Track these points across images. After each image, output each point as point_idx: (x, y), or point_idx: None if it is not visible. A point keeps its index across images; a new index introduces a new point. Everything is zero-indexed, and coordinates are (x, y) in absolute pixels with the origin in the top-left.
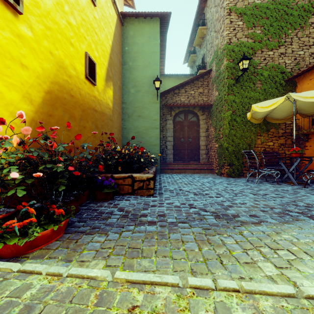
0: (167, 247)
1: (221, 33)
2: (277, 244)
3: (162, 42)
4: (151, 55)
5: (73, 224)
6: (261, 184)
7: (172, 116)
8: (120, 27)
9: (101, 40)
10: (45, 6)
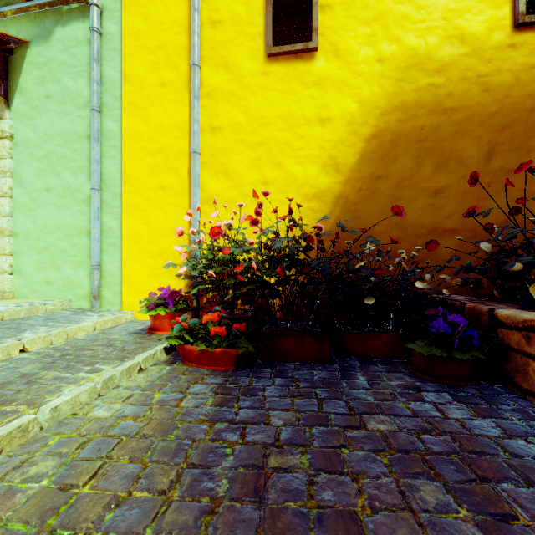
0: (54, 519)
1: None
2: None
3: None
4: None
5: (262, 369)
6: None
7: None
8: None
9: None
10: None
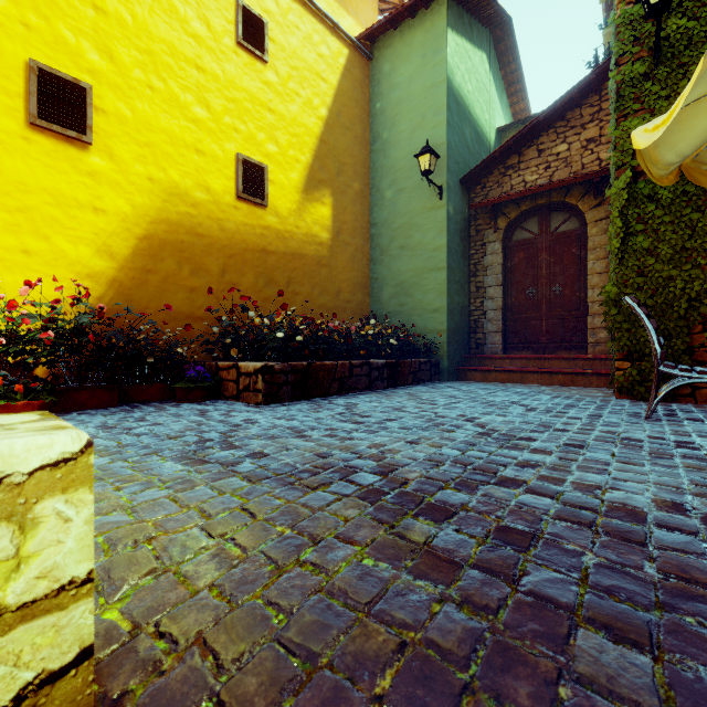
0: None
1: None
2: None
3: (503, 42)
4: (428, 95)
5: (64, 415)
6: (659, 422)
7: (501, 229)
8: (365, 66)
9: (288, 119)
10: (140, 115)
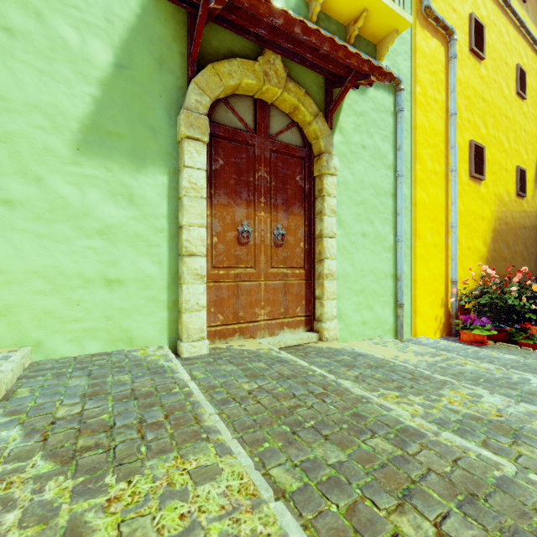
0: None
1: None
2: None
3: None
4: None
5: None
6: None
7: None
8: None
9: (529, 134)
10: (491, 156)
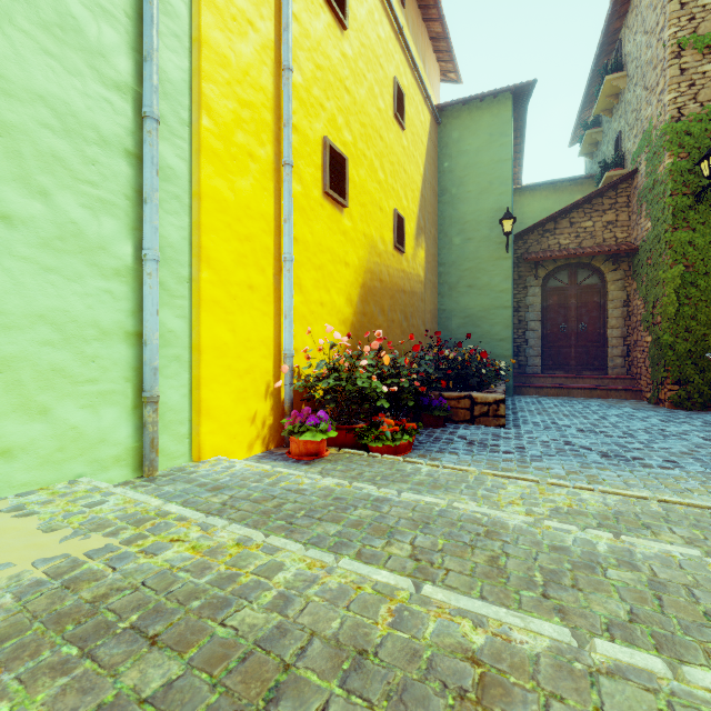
0: (528, 469)
1: (658, 95)
2: (676, 483)
3: (517, 122)
4: (495, 167)
5: (415, 445)
6: None
7: (540, 278)
8: (435, 129)
9: (410, 177)
10: (360, 180)
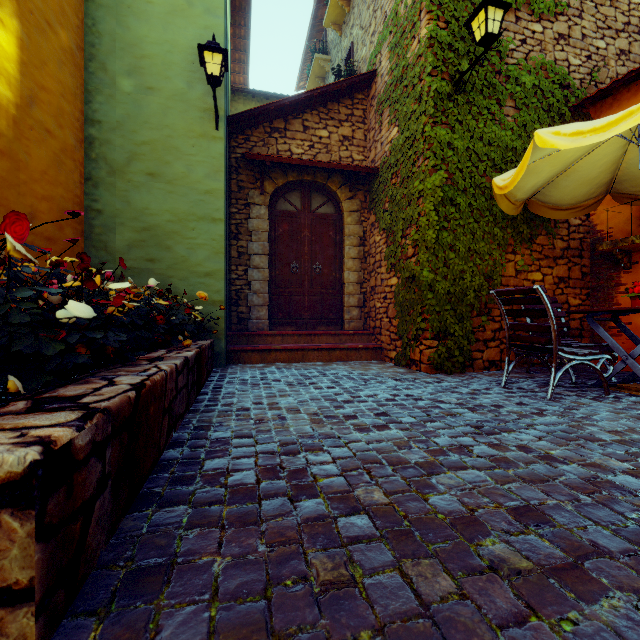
0: None
1: None
2: None
3: None
4: None
5: None
6: (569, 402)
7: (268, 193)
8: None
9: None
10: None
